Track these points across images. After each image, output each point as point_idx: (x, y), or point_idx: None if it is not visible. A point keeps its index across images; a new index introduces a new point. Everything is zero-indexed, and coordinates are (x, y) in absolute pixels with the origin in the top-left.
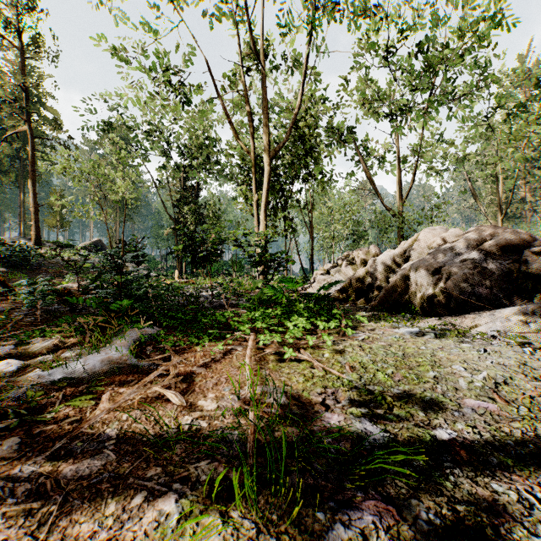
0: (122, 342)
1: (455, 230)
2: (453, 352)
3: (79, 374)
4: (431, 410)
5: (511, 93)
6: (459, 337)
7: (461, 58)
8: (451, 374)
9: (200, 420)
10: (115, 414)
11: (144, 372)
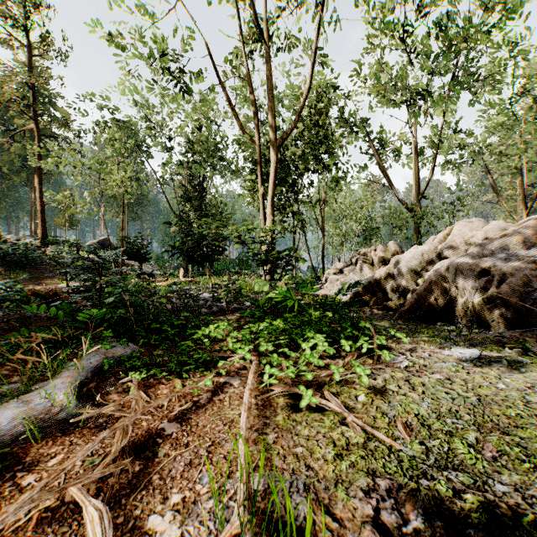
0: (72, 373)
1: (498, 222)
2: None
3: None
4: None
5: None
6: None
7: (489, 36)
8: None
9: None
10: None
11: (84, 432)
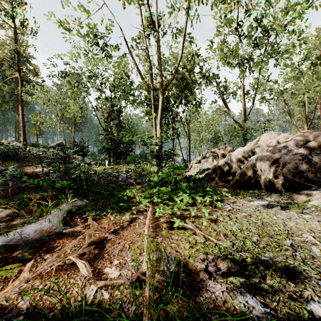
0: (57, 213)
1: (285, 134)
2: (299, 222)
3: (16, 242)
4: (298, 279)
5: (317, 47)
6: (299, 209)
7: (284, 27)
8: (304, 242)
9: (104, 290)
10: (33, 283)
11: (68, 238)
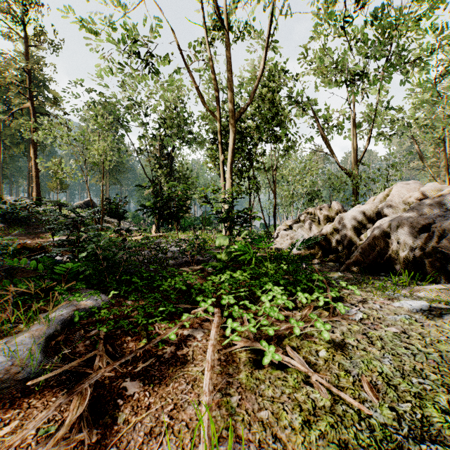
0: (42, 326)
1: (433, 184)
2: None
3: None
4: None
5: None
6: None
7: (418, 23)
8: None
9: None
10: None
11: (44, 392)
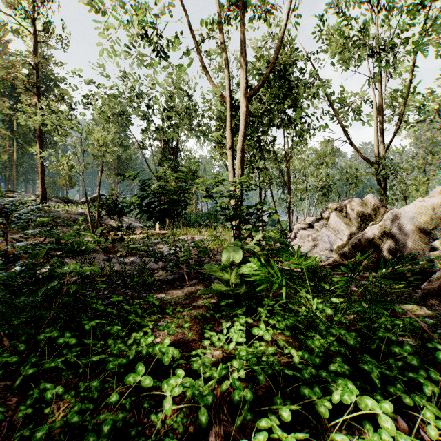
0: None
1: None
2: None
3: None
4: None
5: None
6: None
7: None
8: None
9: None
10: None
11: None
